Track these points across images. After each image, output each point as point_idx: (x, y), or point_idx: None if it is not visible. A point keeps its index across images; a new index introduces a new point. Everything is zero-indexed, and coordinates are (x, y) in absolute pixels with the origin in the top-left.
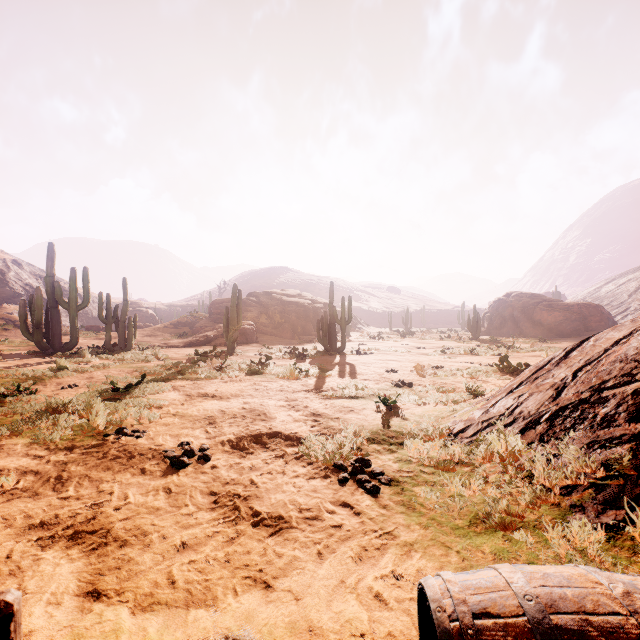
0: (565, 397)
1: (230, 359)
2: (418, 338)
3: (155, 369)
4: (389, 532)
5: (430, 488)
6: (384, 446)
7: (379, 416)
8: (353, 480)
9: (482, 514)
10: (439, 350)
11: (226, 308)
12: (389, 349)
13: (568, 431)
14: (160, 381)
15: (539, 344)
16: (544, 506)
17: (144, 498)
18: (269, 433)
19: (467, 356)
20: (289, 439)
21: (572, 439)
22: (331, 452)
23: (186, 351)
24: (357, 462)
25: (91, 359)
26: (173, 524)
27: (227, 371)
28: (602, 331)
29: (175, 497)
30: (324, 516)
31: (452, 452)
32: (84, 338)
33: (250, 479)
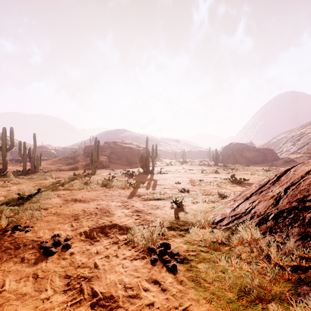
0: (282, 204)
1: (93, 177)
2: (189, 165)
3: (49, 184)
4: (186, 308)
5: (207, 265)
6: (177, 232)
7: (173, 211)
8: (160, 260)
9: (244, 288)
10: (200, 171)
11: (91, 150)
12: (176, 170)
13: (288, 227)
14: (50, 191)
15: (246, 167)
16: (281, 279)
17: (16, 285)
18: (110, 225)
19: (214, 174)
20: (122, 229)
21: (291, 233)
22: (146, 238)
23: (69, 173)
24: (162, 245)
25: (13, 178)
26: (32, 309)
27: (90, 184)
28: (296, 165)
29: (40, 282)
30: (141, 294)
31: (217, 236)
32: (13, 166)
33: (94, 262)
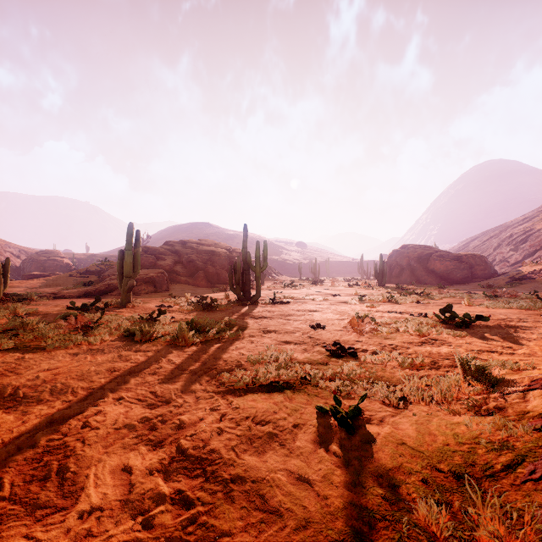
0: None
1: (119, 312)
2: (329, 286)
3: None
4: None
5: None
6: None
7: (334, 456)
8: None
9: None
10: (356, 298)
11: (120, 251)
12: (306, 297)
13: None
14: None
15: (446, 290)
16: None
17: None
18: None
19: (388, 304)
20: None
21: None
22: None
23: None
24: None
25: None
26: None
27: (96, 332)
28: None
29: None
30: None
31: None
32: None
33: None
